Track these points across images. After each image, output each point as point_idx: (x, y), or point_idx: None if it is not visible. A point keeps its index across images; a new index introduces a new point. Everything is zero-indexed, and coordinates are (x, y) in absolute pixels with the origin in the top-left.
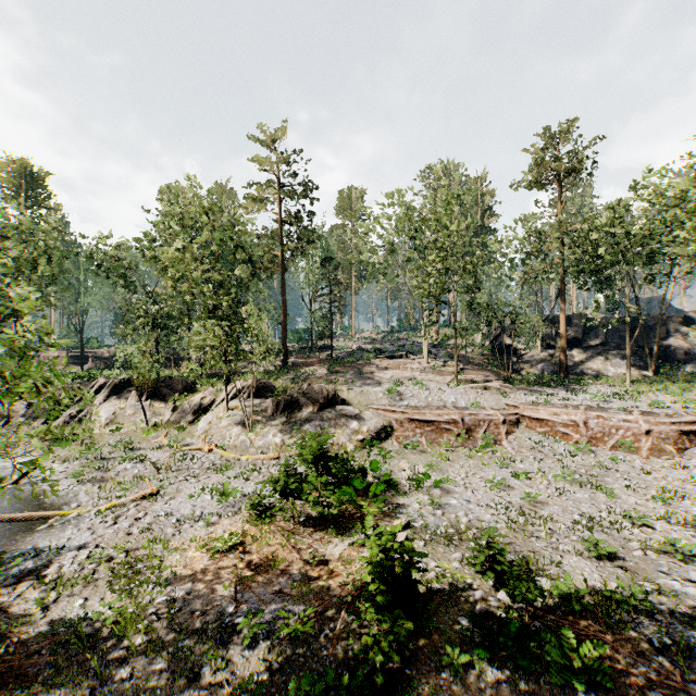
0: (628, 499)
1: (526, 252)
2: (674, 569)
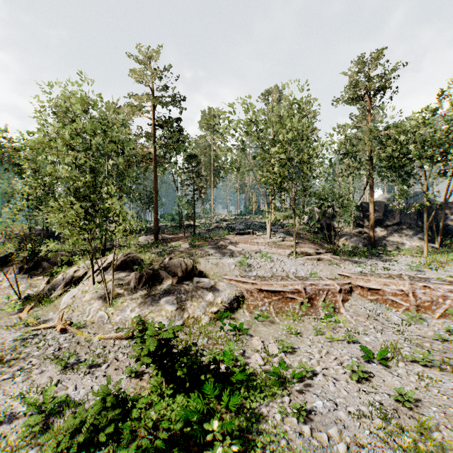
0: None
1: (343, 154)
2: None
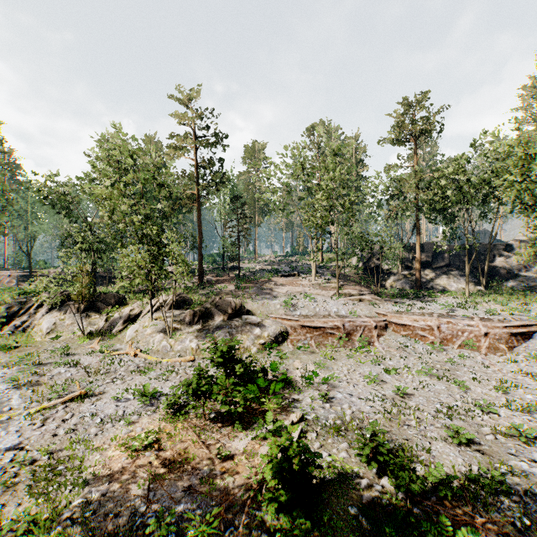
0: (475, 389)
1: (390, 194)
2: (520, 451)
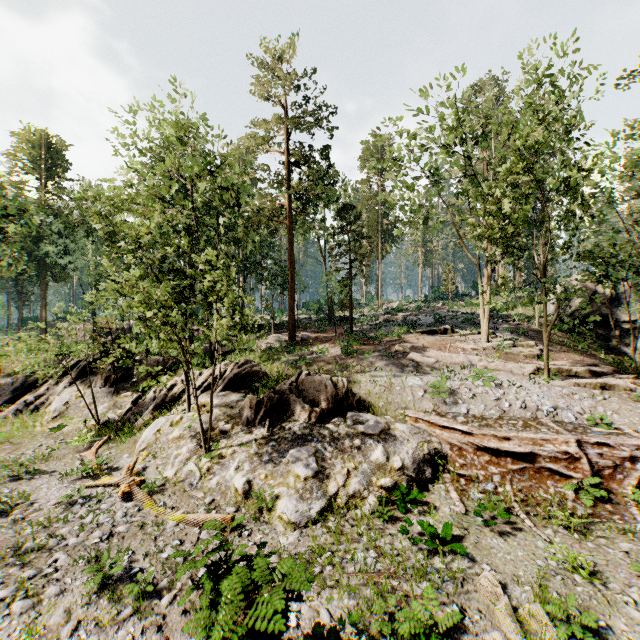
0: None
1: None
2: None
